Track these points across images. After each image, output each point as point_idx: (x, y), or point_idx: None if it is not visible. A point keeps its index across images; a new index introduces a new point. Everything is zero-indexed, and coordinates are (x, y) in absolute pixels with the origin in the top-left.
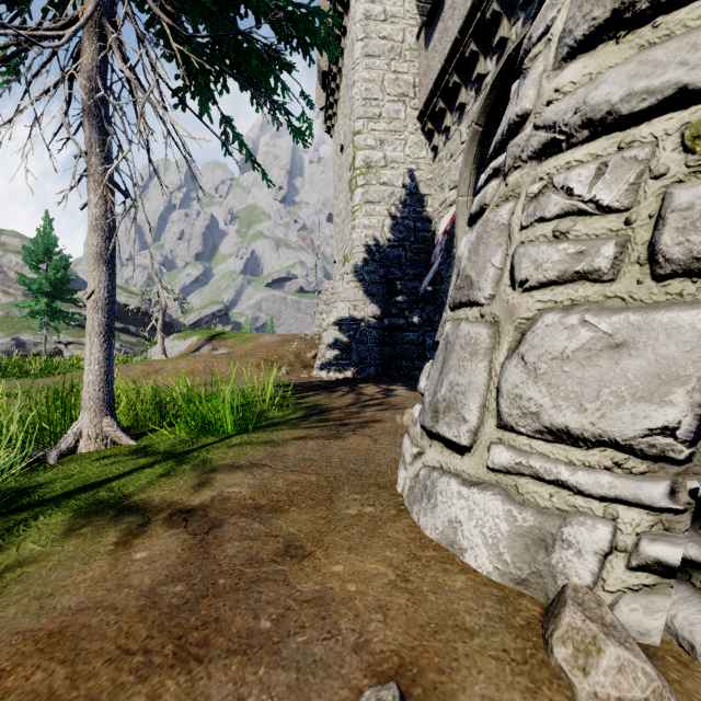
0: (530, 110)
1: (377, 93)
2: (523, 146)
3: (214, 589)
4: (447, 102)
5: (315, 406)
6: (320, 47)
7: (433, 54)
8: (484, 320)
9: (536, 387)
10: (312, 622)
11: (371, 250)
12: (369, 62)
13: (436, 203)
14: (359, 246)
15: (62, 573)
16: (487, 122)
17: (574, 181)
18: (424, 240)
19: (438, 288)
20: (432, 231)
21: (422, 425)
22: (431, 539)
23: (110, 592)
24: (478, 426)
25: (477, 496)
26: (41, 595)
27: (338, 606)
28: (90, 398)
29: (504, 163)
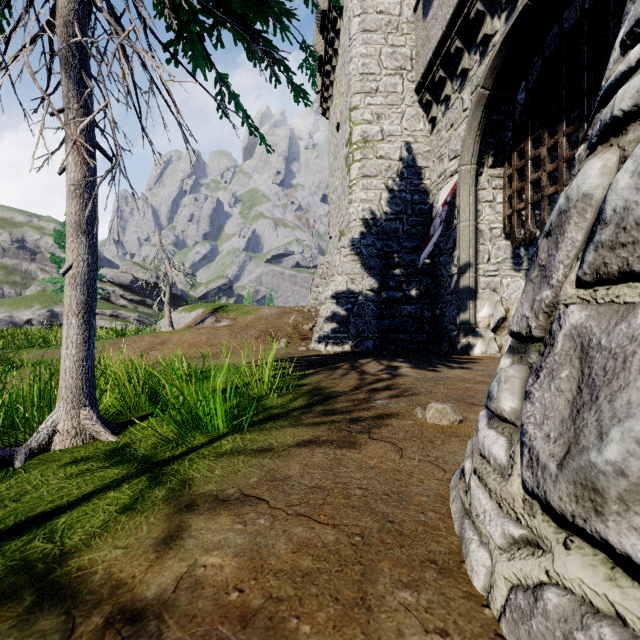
0: None
1: (374, 68)
2: None
3: None
4: (447, 70)
5: (318, 390)
6: None
7: (432, 22)
8: None
9: None
10: None
11: (368, 223)
12: (366, 38)
13: (434, 174)
14: (356, 220)
15: None
16: (495, 84)
17: None
18: (421, 212)
19: (436, 261)
20: (429, 204)
21: (532, 492)
22: None
23: None
24: None
25: None
26: None
27: None
28: (66, 386)
29: None
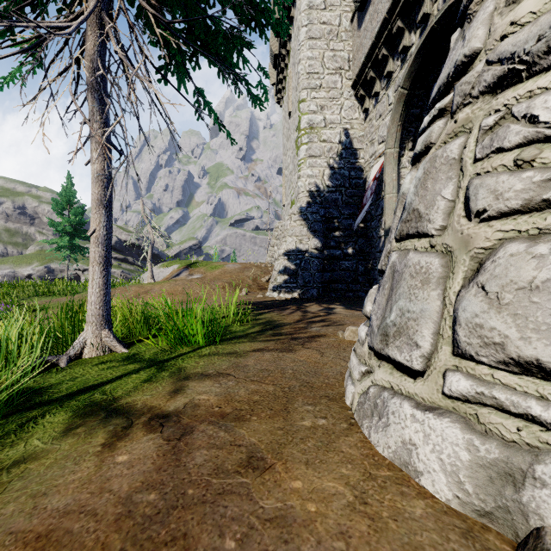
0: (480, 48)
1: (318, 68)
2: (473, 83)
3: (183, 500)
4: (376, 72)
5: (270, 322)
6: (274, 27)
7: (364, 33)
8: (434, 250)
9: (499, 317)
10: (275, 546)
11: (314, 195)
12: (312, 44)
13: (367, 155)
14: (304, 192)
15: (56, 472)
16: (412, 85)
17: (539, 108)
18: (357, 186)
19: (369, 225)
20: (363, 178)
21: (370, 346)
22: (383, 456)
23: (93, 495)
24: (431, 352)
25: (432, 421)
26: (36, 493)
27: (300, 528)
28: (92, 314)
29: (450, 103)
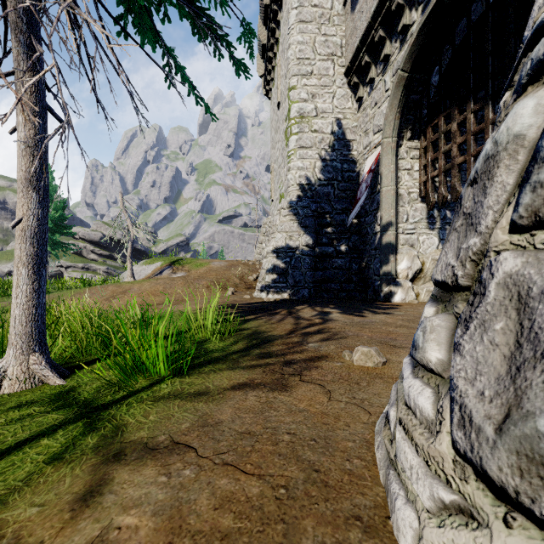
0: None
1: (309, 53)
2: None
3: None
4: (372, 56)
5: (257, 334)
6: None
7: (359, 15)
8: None
9: None
10: None
11: (304, 188)
12: (302, 27)
13: (361, 146)
14: (294, 185)
15: None
16: (413, 67)
17: None
18: (350, 179)
19: (363, 220)
20: (356, 171)
21: (465, 455)
22: None
23: None
24: None
25: None
26: None
27: None
28: (16, 333)
29: None
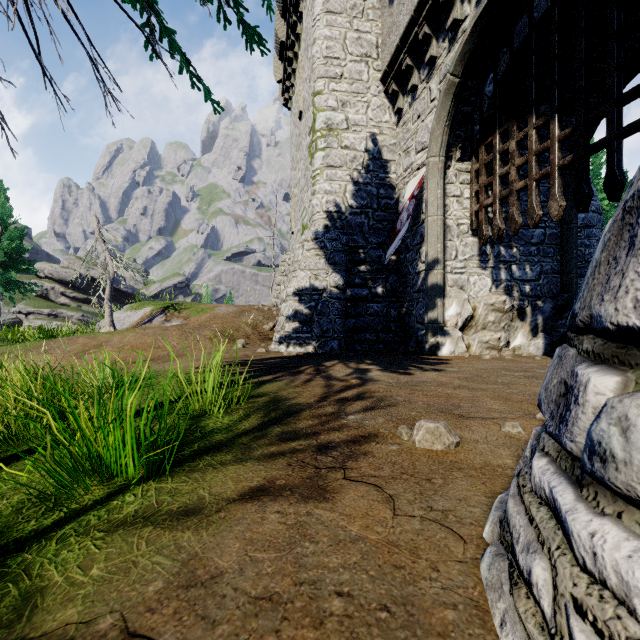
0: None
1: (338, 52)
2: None
3: None
4: (414, 59)
5: (276, 403)
6: None
7: (399, 8)
8: None
9: None
10: None
11: (333, 216)
12: (330, 19)
13: (400, 168)
14: (320, 213)
15: None
16: (465, 71)
17: None
18: (387, 207)
19: (403, 257)
20: (395, 198)
21: None
22: None
23: None
24: None
25: None
26: None
27: None
28: None
29: None
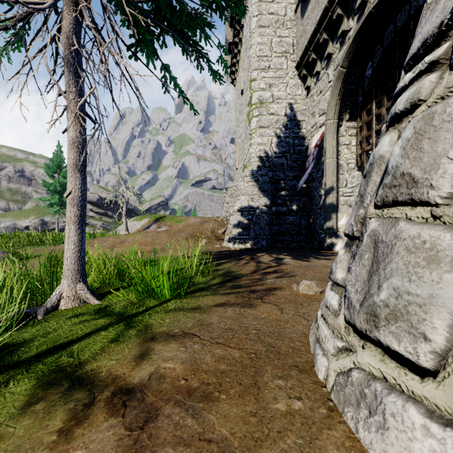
0: None
1: (267, 52)
2: None
3: None
4: (317, 54)
5: (228, 273)
6: (232, 9)
7: (307, 21)
8: (440, 222)
9: None
10: None
11: (263, 160)
12: (261, 31)
13: (309, 126)
14: (255, 157)
15: None
16: (350, 64)
17: None
18: (300, 152)
19: (310, 185)
20: (305, 146)
21: (348, 321)
22: None
23: None
24: (446, 349)
25: None
26: None
27: None
28: (68, 269)
29: (445, 54)
